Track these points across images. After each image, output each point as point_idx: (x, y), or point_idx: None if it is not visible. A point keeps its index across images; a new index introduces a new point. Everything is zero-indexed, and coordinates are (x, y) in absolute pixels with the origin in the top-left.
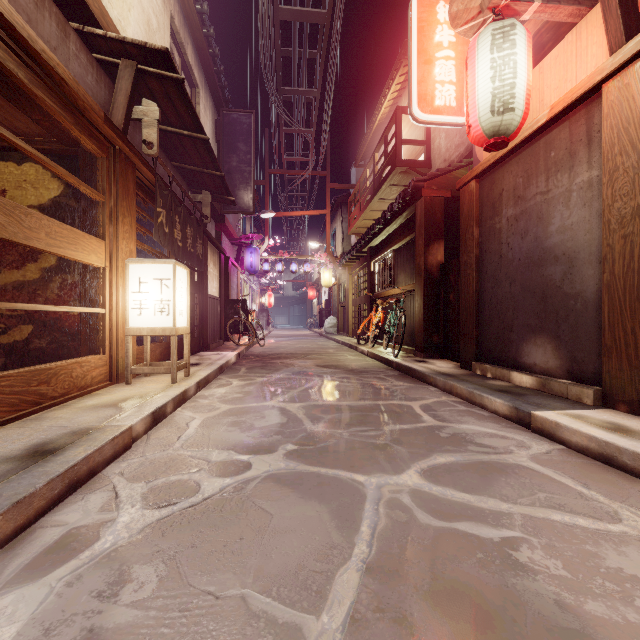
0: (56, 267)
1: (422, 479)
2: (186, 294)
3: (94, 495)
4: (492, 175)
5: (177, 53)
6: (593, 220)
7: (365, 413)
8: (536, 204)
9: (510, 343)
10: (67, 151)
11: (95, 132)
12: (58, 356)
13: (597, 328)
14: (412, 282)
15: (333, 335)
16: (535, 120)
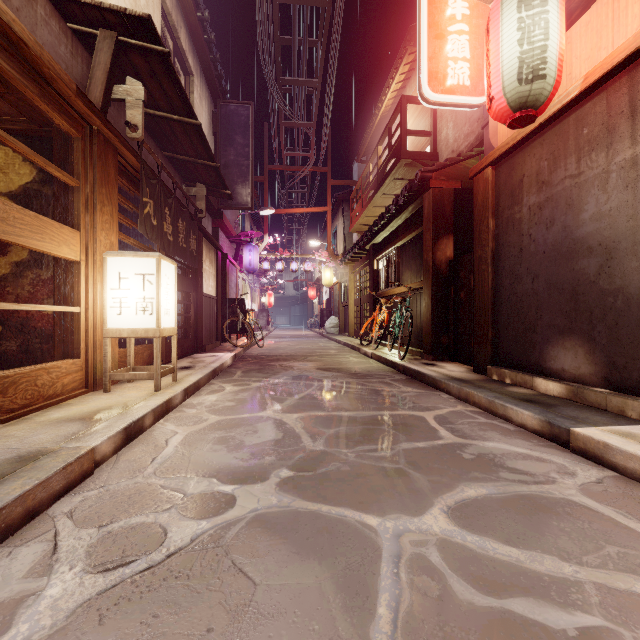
0: (27, 261)
1: (451, 523)
2: (173, 291)
3: (26, 548)
4: (511, 160)
5: (169, 37)
6: (638, 204)
7: (372, 426)
8: (565, 189)
9: (532, 346)
10: (39, 132)
11: (67, 108)
12: (30, 360)
13: None
14: (418, 280)
15: (334, 335)
16: (565, 93)
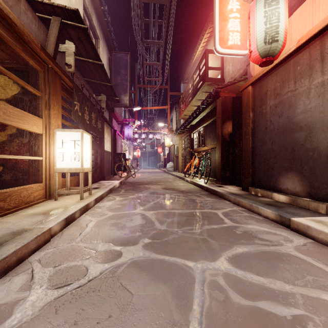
0: (15, 134)
1: (230, 265)
2: (89, 149)
3: (17, 277)
4: (261, 82)
5: (87, 19)
6: (325, 105)
7: (190, 217)
8: (288, 97)
9: (272, 177)
10: (21, 68)
11: (36, 56)
12: (17, 184)
13: (327, 168)
14: (214, 143)
15: (171, 172)
16: (288, 49)
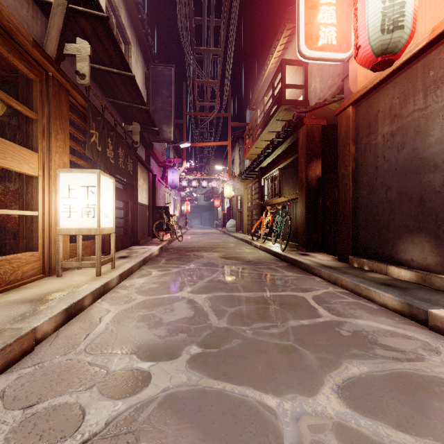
0: None
1: (343, 404)
2: (112, 200)
3: None
4: (368, 100)
5: (113, 15)
6: None
7: (265, 305)
8: (413, 120)
9: (386, 241)
10: (8, 77)
11: (26, 56)
12: (1, 252)
13: None
14: (294, 192)
15: (233, 233)
16: (414, 44)
